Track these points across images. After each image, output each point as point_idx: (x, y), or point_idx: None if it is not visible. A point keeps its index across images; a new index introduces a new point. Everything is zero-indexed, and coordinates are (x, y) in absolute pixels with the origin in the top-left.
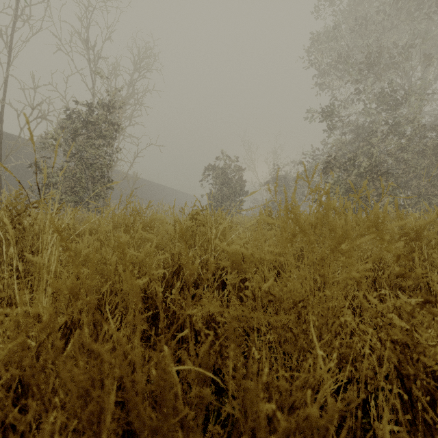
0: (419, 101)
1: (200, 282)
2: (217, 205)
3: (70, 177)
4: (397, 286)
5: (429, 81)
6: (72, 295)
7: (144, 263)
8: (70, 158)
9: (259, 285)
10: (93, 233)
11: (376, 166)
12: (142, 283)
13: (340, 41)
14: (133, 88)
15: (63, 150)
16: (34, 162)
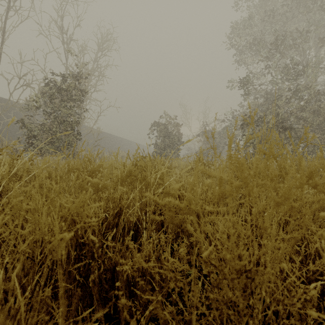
0: (314, 73)
1: (140, 222)
2: (161, 152)
3: (49, 131)
4: (322, 227)
5: (322, 57)
6: (15, 239)
7: (78, 211)
8: (48, 116)
9: (194, 226)
10: (51, 176)
11: (281, 122)
12: (68, 238)
13: (254, 28)
14: (97, 63)
15: (43, 110)
16: (20, 119)
